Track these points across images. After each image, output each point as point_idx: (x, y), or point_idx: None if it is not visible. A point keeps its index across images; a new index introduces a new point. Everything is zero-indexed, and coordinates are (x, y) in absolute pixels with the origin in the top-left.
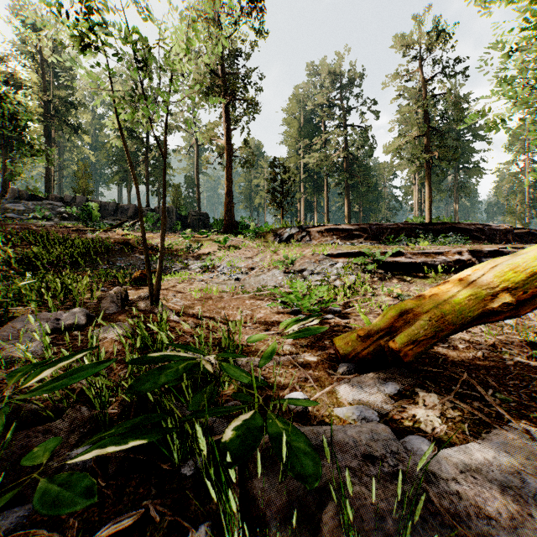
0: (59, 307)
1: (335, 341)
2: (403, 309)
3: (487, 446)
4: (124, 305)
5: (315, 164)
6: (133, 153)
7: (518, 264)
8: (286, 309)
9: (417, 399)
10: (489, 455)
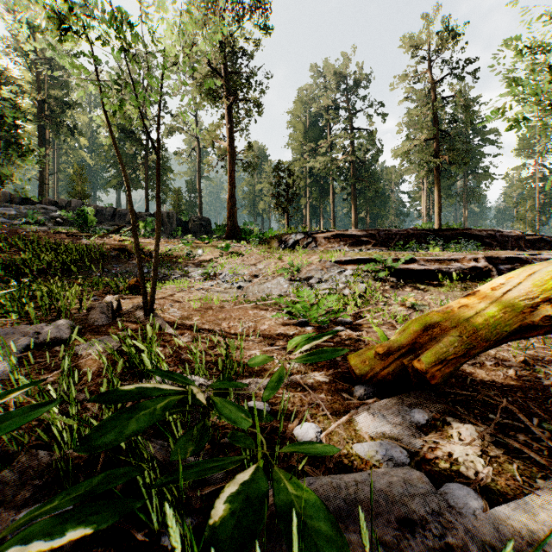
0: (43, 318)
1: (349, 358)
2: (427, 322)
3: (549, 500)
4: (115, 316)
5: (320, 168)
6: (132, 155)
7: None
8: (292, 320)
9: (450, 432)
10: None
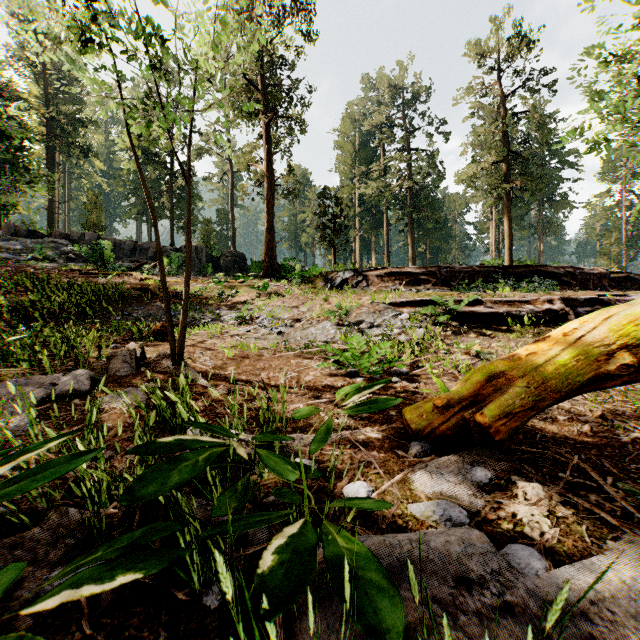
0: (57, 368)
1: (404, 412)
2: (492, 372)
3: (618, 561)
4: (140, 366)
5: (372, 195)
6: (155, 181)
7: (639, 315)
8: (340, 370)
9: (515, 491)
10: (625, 575)
